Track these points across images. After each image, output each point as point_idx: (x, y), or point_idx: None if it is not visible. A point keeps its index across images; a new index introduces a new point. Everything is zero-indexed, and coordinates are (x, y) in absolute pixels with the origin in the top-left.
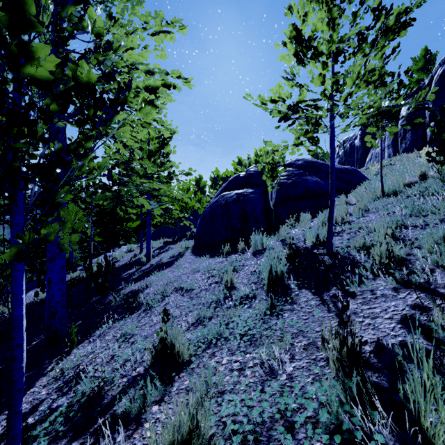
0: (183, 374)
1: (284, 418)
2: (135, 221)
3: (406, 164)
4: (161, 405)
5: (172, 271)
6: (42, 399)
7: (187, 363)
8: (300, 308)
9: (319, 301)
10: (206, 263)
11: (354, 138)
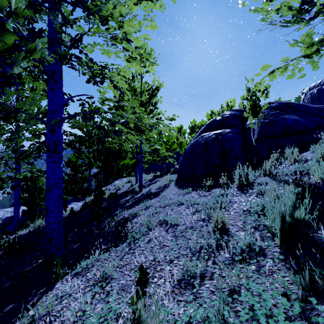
0: None
1: None
2: (132, 159)
3: None
4: None
5: (158, 201)
6: None
7: None
8: None
9: None
10: (189, 196)
11: (322, 84)
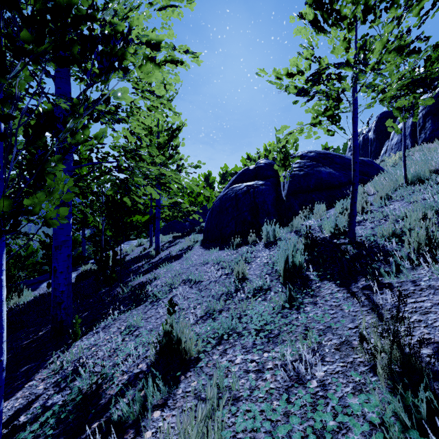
0: (190, 373)
1: None
2: (145, 215)
3: (427, 154)
4: (164, 410)
5: (180, 264)
6: (38, 394)
7: (195, 361)
8: (324, 301)
9: (347, 293)
10: (216, 256)
11: (368, 131)
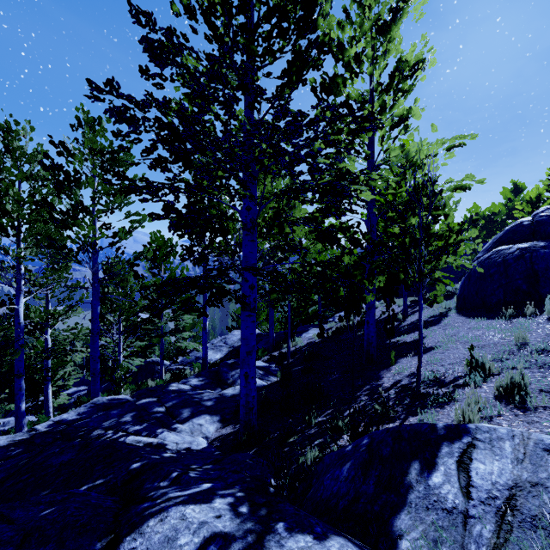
0: (496, 377)
1: None
2: None
3: None
4: (487, 383)
5: (442, 328)
6: (399, 379)
7: (497, 374)
8: None
9: None
10: (484, 324)
11: None
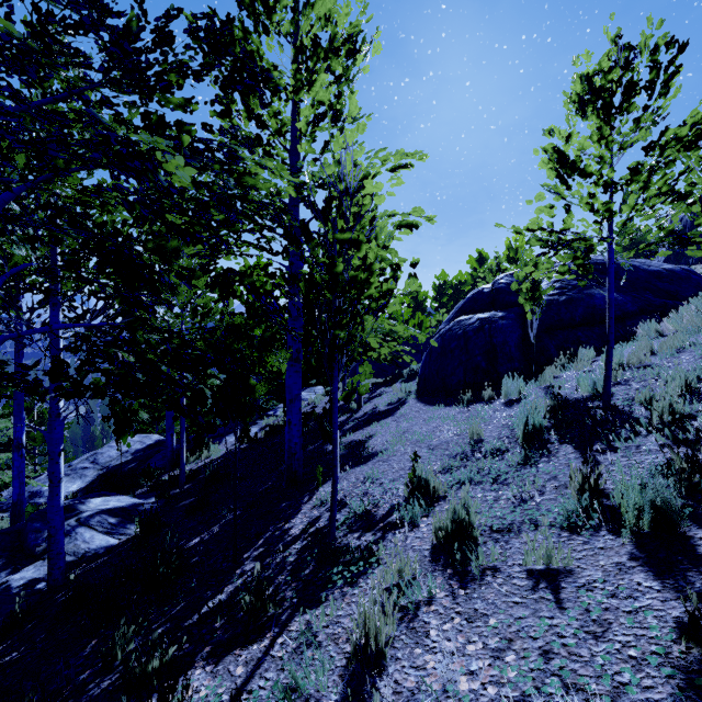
0: (441, 503)
1: (531, 522)
2: None
3: None
4: (428, 518)
5: (396, 421)
6: (317, 516)
7: (443, 497)
8: (557, 460)
9: (579, 454)
10: (441, 413)
11: None
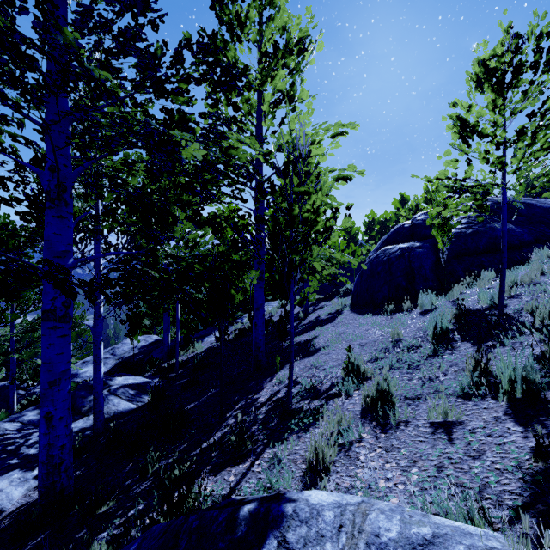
0: (369, 381)
1: (435, 393)
2: None
3: None
4: (359, 391)
5: (334, 326)
6: (278, 390)
7: (370, 378)
8: (458, 352)
9: (475, 348)
10: (370, 320)
11: None
